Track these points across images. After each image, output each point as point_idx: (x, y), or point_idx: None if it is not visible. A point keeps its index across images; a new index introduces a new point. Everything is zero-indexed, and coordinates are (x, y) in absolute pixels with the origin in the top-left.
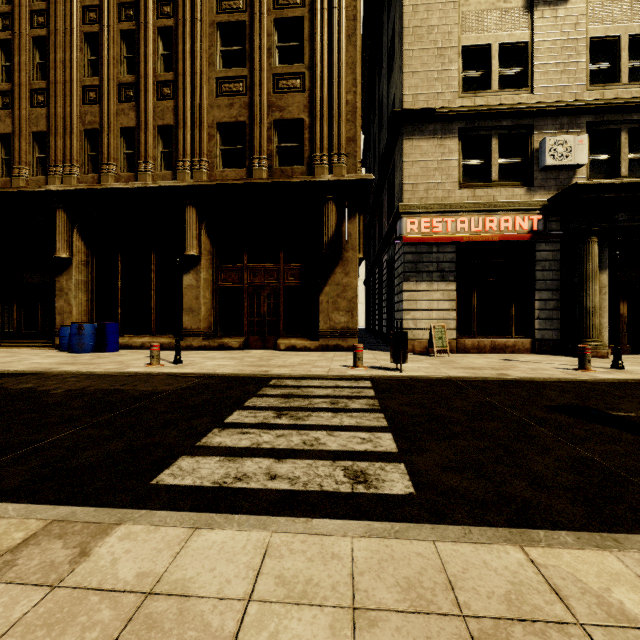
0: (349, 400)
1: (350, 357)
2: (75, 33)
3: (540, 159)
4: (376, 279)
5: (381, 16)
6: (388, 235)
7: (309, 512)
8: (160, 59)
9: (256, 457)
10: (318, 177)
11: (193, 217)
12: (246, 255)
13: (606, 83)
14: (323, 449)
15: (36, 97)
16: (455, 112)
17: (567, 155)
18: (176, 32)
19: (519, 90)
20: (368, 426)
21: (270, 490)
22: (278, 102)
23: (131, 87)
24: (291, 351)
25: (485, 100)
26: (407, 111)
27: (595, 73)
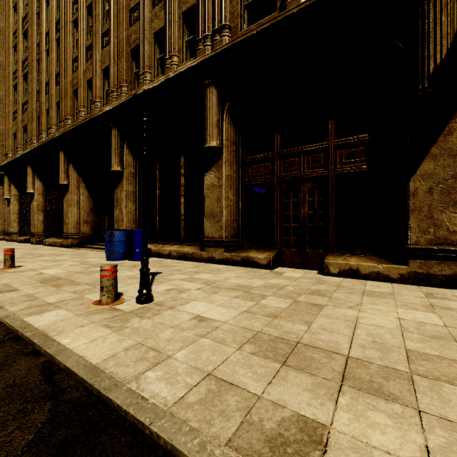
0: None
1: None
2: None
3: None
4: None
5: None
6: None
7: None
8: None
9: None
10: None
11: (213, 100)
12: (278, 138)
13: None
14: None
15: (105, 40)
16: None
17: None
18: None
19: None
20: None
21: None
22: None
23: None
24: (349, 278)
25: None
26: None
27: None
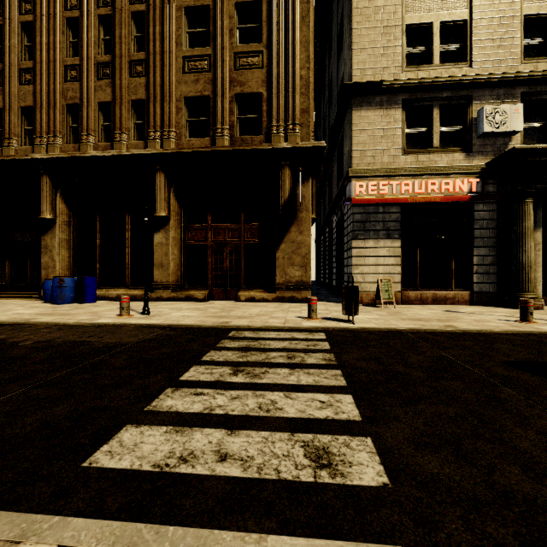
0: (305, 354)
1: (304, 308)
2: (58, 18)
3: (478, 127)
4: (326, 238)
5: (331, 3)
6: (338, 198)
7: (263, 517)
8: (133, 40)
9: (207, 427)
10: (275, 145)
11: (163, 182)
12: (210, 216)
13: (539, 57)
14: (280, 416)
15: (24, 76)
16: (400, 84)
17: (503, 123)
18: (148, 16)
19: (459, 64)
20: (326, 386)
21: (218, 478)
22: (239, 78)
23: (108, 66)
24: (250, 302)
25: (427, 73)
26: (356, 84)
27: (529, 48)
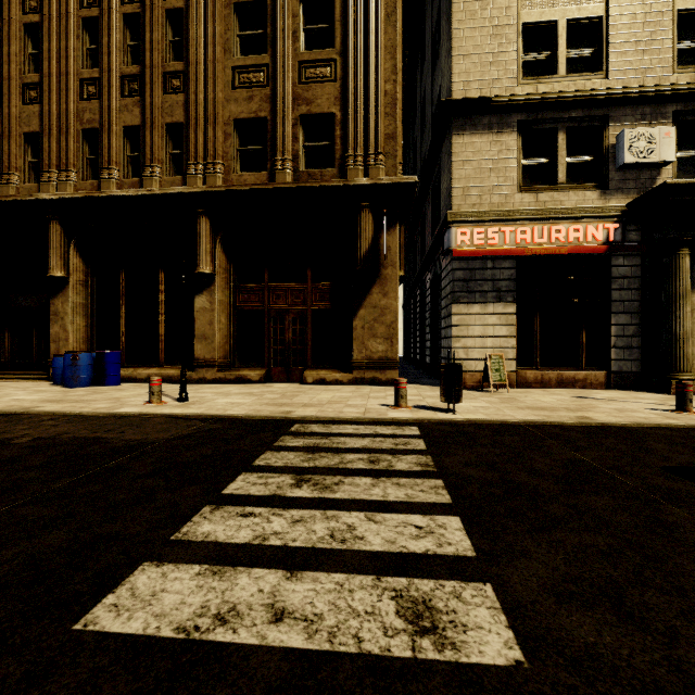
0: (393, 456)
1: (390, 393)
2: (72, 18)
3: (617, 156)
4: (417, 302)
5: None
6: (433, 250)
7: None
8: (169, 47)
9: (257, 566)
10: (351, 180)
11: (206, 229)
12: (268, 273)
13: None
14: (360, 549)
15: (28, 93)
16: (514, 101)
17: (650, 151)
18: (187, 15)
19: (591, 74)
20: (424, 503)
21: (270, 651)
22: (305, 94)
23: (135, 79)
24: (320, 385)
25: (550, 87)
26: (457, 101)
27: (683, 53)
